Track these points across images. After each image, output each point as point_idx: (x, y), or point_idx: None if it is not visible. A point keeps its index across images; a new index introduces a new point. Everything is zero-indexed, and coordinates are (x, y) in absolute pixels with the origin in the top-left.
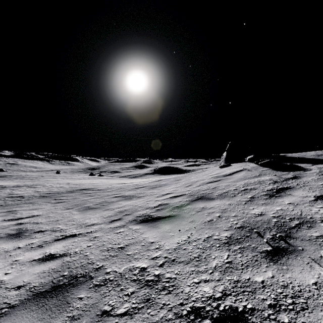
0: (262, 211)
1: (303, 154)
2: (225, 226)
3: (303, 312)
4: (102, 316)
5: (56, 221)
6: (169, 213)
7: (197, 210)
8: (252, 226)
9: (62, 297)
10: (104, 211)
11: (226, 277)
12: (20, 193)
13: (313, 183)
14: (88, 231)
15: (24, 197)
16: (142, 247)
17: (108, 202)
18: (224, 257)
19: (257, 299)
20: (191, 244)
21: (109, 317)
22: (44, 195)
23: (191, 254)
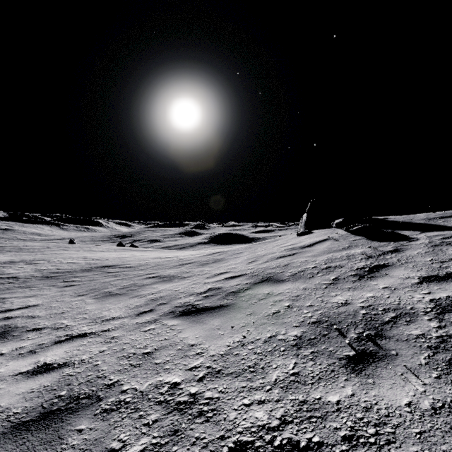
0: (348, 298)
1: (409, 217)
2: (296, 321)
3: (388, 446)
4: None
5: (60, 314)
6: (221, 302)
7: (259, 297)
8: (332, 320)
9: (54, 428)
10: (131, 299)
11: (288, 396)
12: (14, 272)
13: (419, 259)
14: (104, 328)
15: (20, 278)
16: (177, 352)
17: (138, 285)
18: (289, 366)
19: (327, 428)
20: (246, 347)
21: None
22: (49, 274)
23: (244, 362)
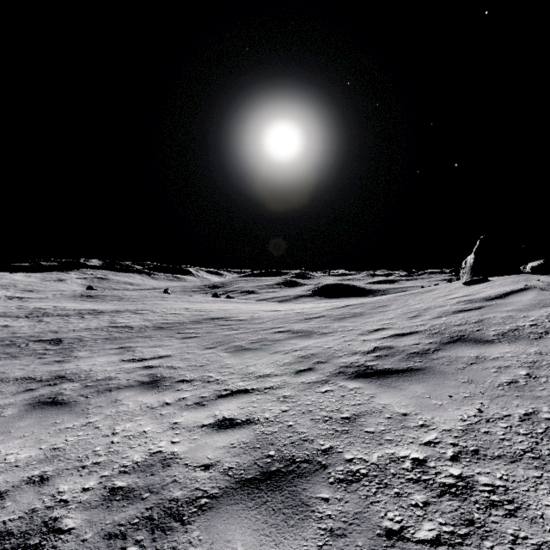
0: None
1: None
2: None
3: None
4: (390, 538)
5: (201, 367)
6: (406, 364)
7: (466, 361)
8: None
9: (289, 492)
10: (273, 355)
11: None
12: (124, 321)
13: None
14: (266, 386)
15: (134, 328)
16: (388, 421)
17: (270, 340)
18: None
19: None
20: (496, 424)
21: (407, 543)
22: (160, 325)
23: (509, 444)
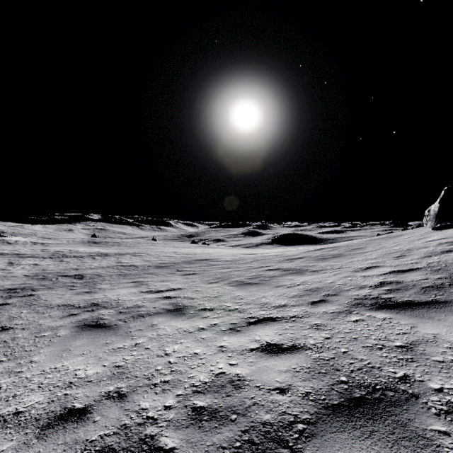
0: None
1: None
2: None
3: None
4: None
5: (215, 298)
6: (427, 297)
7: None
8: None
9: (393, 422)
10: (277, 288)
11: None
12: (128, 261)
13: None
14: (289, 315)
15: (138, 266)
16: (452, 351)
17: (266, 276)
18: None
19: None
20: None
21: None
22: (159, 264)
23: None
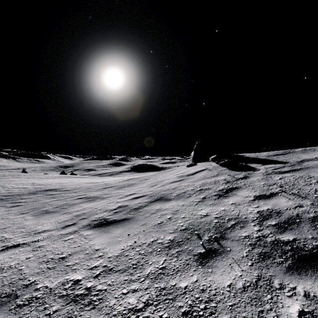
0: (208, 211)
1: (257, 155)
2: (172, 229)
3: (210, 317)
4: None
5: (2, 229)
6: (125, 216)
7: (152, 212)
8: (195, 228)
9: None
10: (61, 215)
11: (154, 284)
12: None
13: (257, 183)
14: (35, 239)
15: None
16: (84, 256)
17: (69, 205)
18: (160, 262)
19: (174, 306)
20: (134, 250)
21: None
22: (1, 197)
23: (130, 261)
